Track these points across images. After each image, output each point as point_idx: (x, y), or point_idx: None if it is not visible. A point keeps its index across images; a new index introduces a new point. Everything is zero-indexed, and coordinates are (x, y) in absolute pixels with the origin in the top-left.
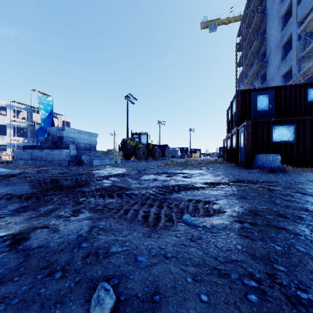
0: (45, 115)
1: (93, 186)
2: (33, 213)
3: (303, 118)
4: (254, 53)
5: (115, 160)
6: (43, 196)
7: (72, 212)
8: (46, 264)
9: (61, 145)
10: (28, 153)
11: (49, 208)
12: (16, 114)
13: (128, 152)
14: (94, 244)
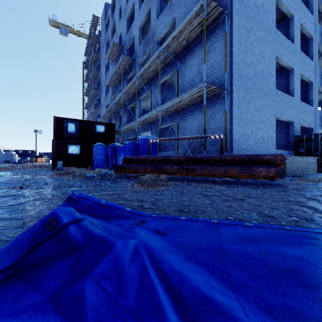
0: None
1: None
2: None
3: (85, 142)
4: (93, 78)
5: None
6: None
7: None
8: None
9: None
10: None
11: None
12: None
13: None
14: None
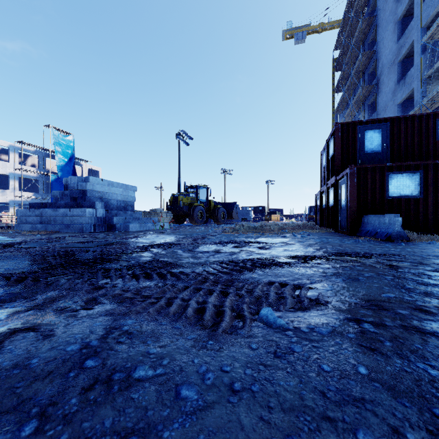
0: (63, 161)
1: (125, 260)
2: (23, 304)
3: (434, 162)
4: (358, 72)
5: (161, 224)
6: (46, 276)
7: (83, 303)
8: (14, 402)
9: (83, 202)
10: (36, 214)
11: (50, 296)
12: (23, 159)
13: (180, 213)
14: (108, 362)
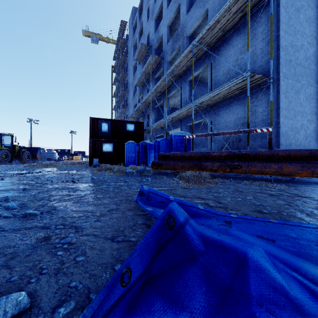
0: None
1: None
2: None
3: (117, 140)
4: (121, 81)
5: None
6: None
7: None
8: None
9: None
10: None
11: None
12: None
13: None
14: None
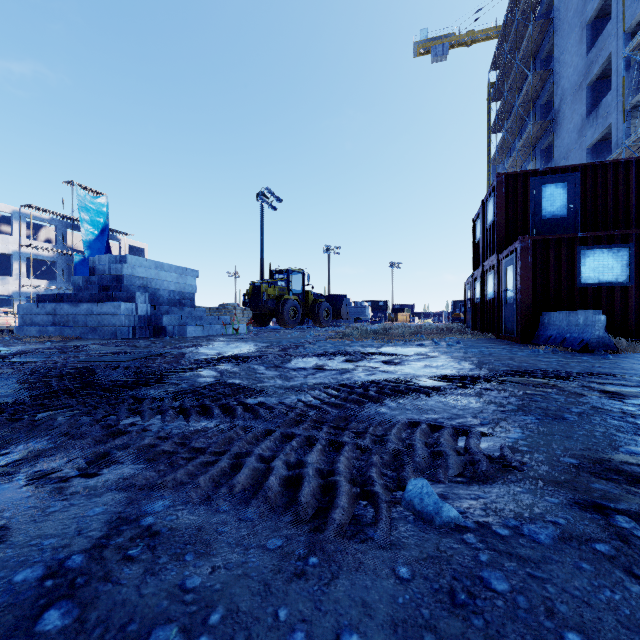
0: (92, 234)
1: (172, 383)
2: None
3: None
4: (526, 102)
5: (234, 326)
6: (35, 411)
7: (84, 463)
8: None
9: (118, 294)
10: (47, 311)
11: (31, 447)
12: (34, 232)
13: (263, 310)
14: (91, 617)
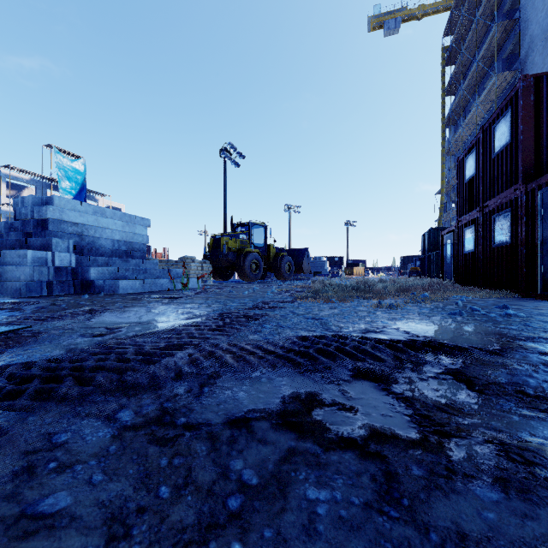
0: (70, 194)
1: None
2: None
3: None
4: (487, 57)
5: (185, 279)
6: None
7: None
8: None
9: (31, 240)
10: None
11: None
12: (17, 192)
13: (224, 263)
14: None
